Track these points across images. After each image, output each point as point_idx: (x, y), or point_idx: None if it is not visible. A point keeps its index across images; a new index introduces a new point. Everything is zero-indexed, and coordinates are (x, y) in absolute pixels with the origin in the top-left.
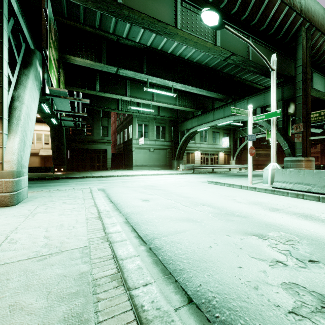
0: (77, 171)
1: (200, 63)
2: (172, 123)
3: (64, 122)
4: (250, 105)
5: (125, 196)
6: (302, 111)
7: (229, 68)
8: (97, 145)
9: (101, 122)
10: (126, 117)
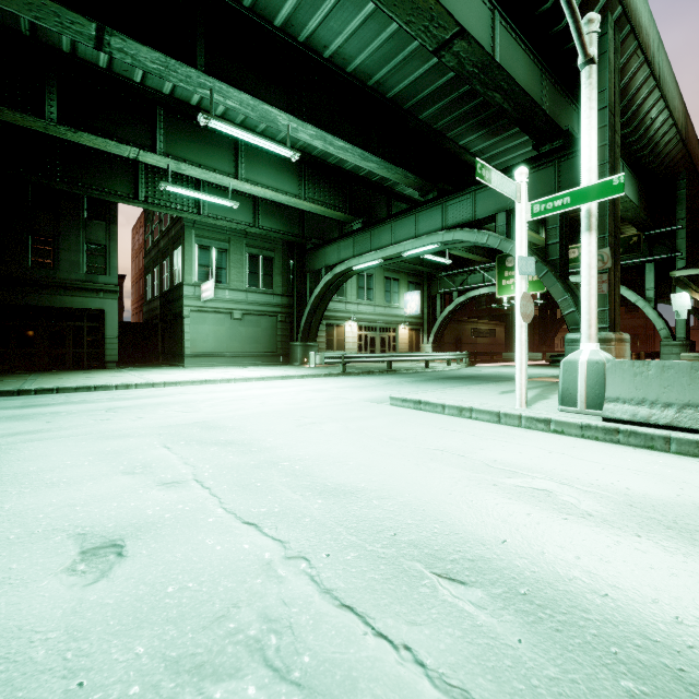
0: None
1: (363, 79)
2: (291, 251)
3: None
4: (523, 168)
5: (6, 515)
6: (608, 219)
7: (433, 110)
8: (71, 298)
9: (86, 231)
10: (168, 226)
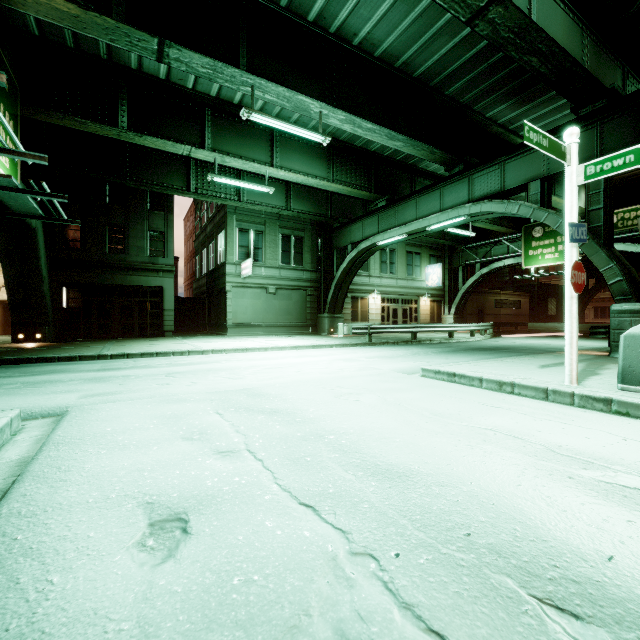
0: (82, 341)
1: (391, 62)
2: (319, 230)
3: (1, 196)
4: (573, 129)
5: (86, 476)
6: None
7: (460, 84)
8: (137, 278)
9: (149, 220)
10: (213, 213)
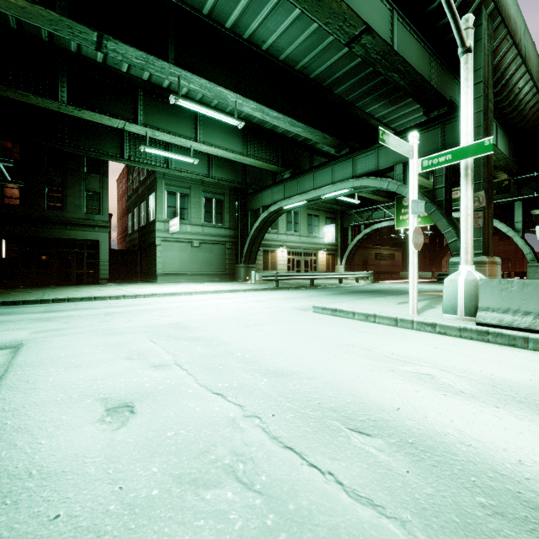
0: (22, 288)
1: (292, 65)
2: (236, 195)
3: None
4: (415, 133)
5: (51, 385)
6: (483, 169)
7: (345, 86)
8: (75, 232)
9: (86, 182)
10: (145, 177)
